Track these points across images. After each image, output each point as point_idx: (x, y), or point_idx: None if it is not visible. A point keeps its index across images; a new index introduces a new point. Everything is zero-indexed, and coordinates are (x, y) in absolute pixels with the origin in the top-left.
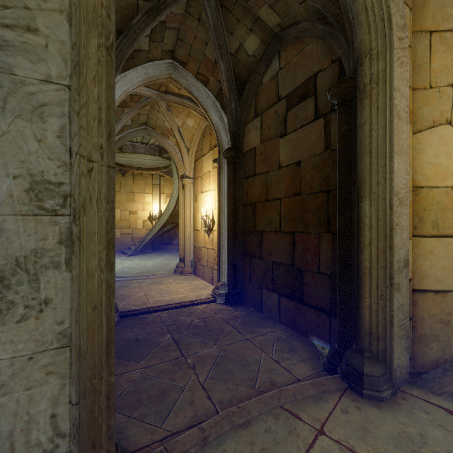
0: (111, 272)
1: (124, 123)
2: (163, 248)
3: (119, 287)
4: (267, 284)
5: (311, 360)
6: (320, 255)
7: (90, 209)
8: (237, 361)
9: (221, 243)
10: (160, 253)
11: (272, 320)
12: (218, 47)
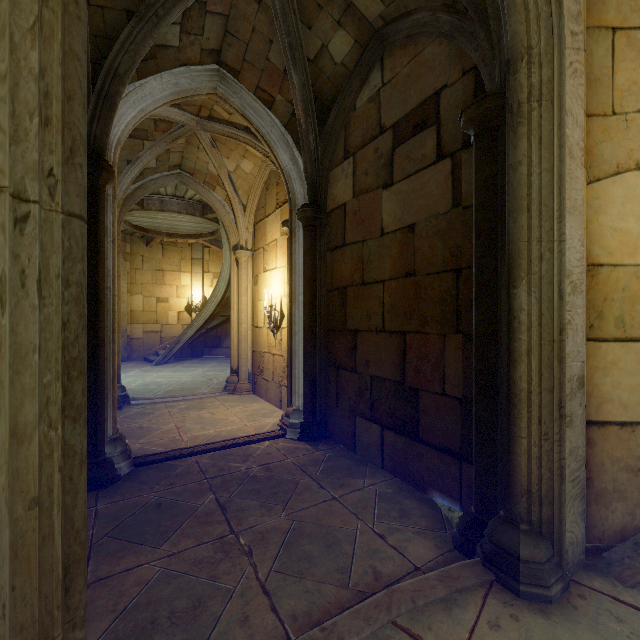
0: (75, 425)
1: (144, 164)
2: (208, 352)
3: (137, 414)
4: (363, 409)
5: (434, 532)
6: (445, 367)
7: (21, 299)
8: (319, 538)
9: (294, 347)
10: (203, 361)
11: (371, 464)
12: (289, 48)
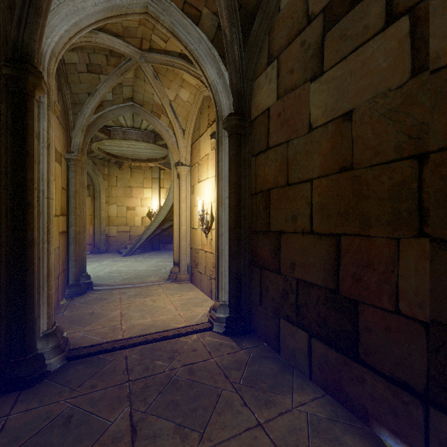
0: None
1: (101, 95)
2: (163, 247)
3: (94, 300)
4: (287, 312)
5: None
6: (399, 279)
7: None
8: None
9: (221, 247)
10: (158, 253)
11: (297, 372)
12: None
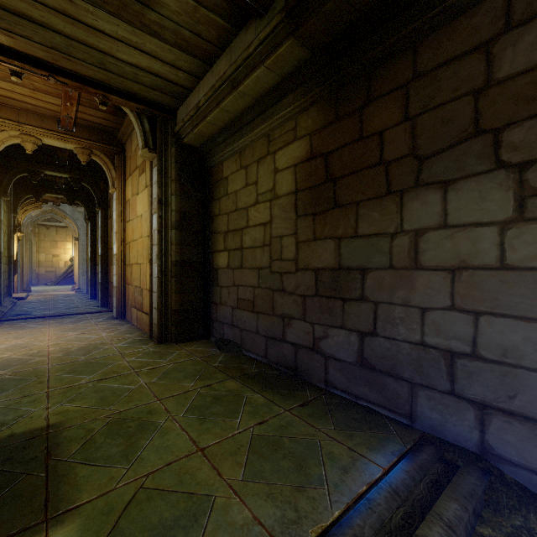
0: None
1: None
2: None
3: None
4: None
5: None
6: None
7: None
8: None
9: None
10: None
11: None
12: None
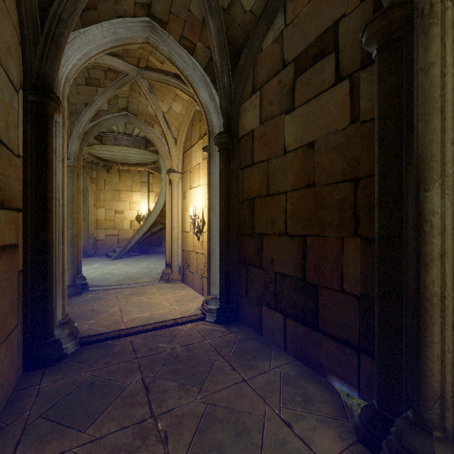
0: None
1: (98, 106)
2: (152, 250)
3: (92, 299)
4: (268, 300)
5: (336, 420)
6: (343, 267)
7: None
8: (230, 424)
9: (212, 247)
10: (148, 256)
11: (275, 347)
12: None
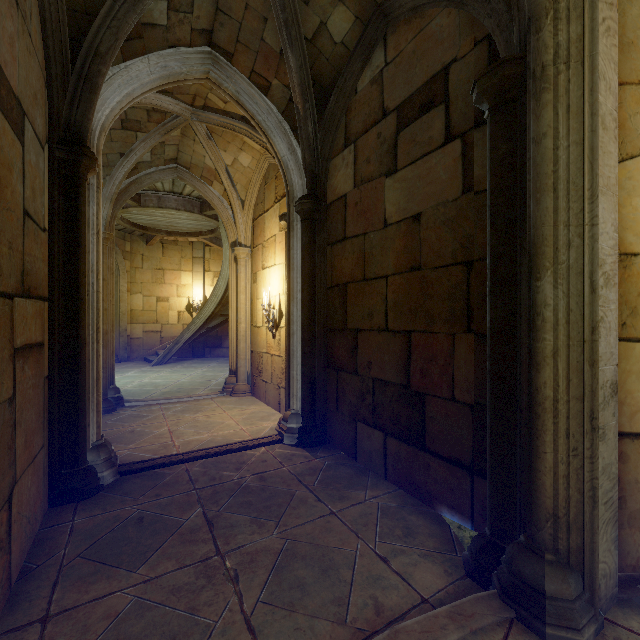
0: None
1: (138, 157)
2: (209, 352)
3: (130, 417)
4: (364, 414)
5: (443, 554)
6: (454, 370)
7: None
8: (314, 561)
9: (292, 347)
10: (203, 361)
11: (374, 474)
12: (284, 25)
